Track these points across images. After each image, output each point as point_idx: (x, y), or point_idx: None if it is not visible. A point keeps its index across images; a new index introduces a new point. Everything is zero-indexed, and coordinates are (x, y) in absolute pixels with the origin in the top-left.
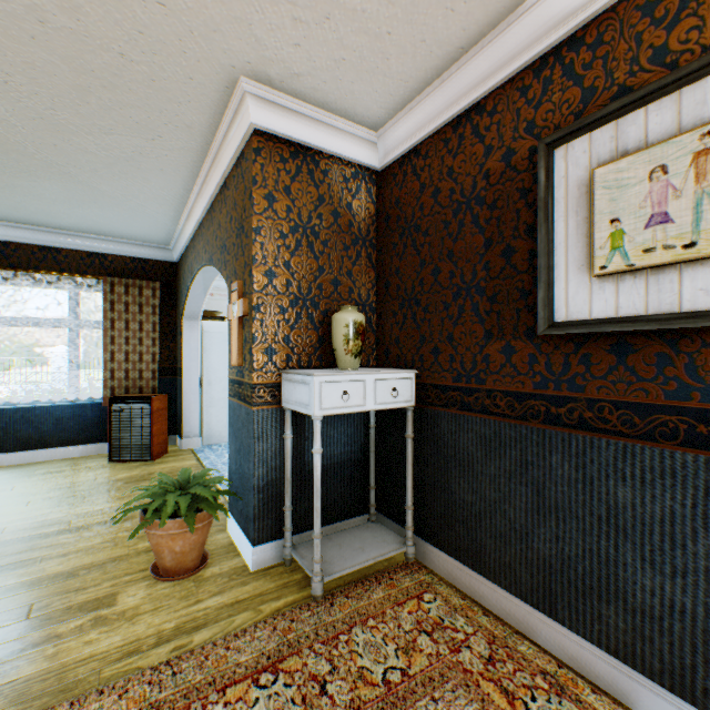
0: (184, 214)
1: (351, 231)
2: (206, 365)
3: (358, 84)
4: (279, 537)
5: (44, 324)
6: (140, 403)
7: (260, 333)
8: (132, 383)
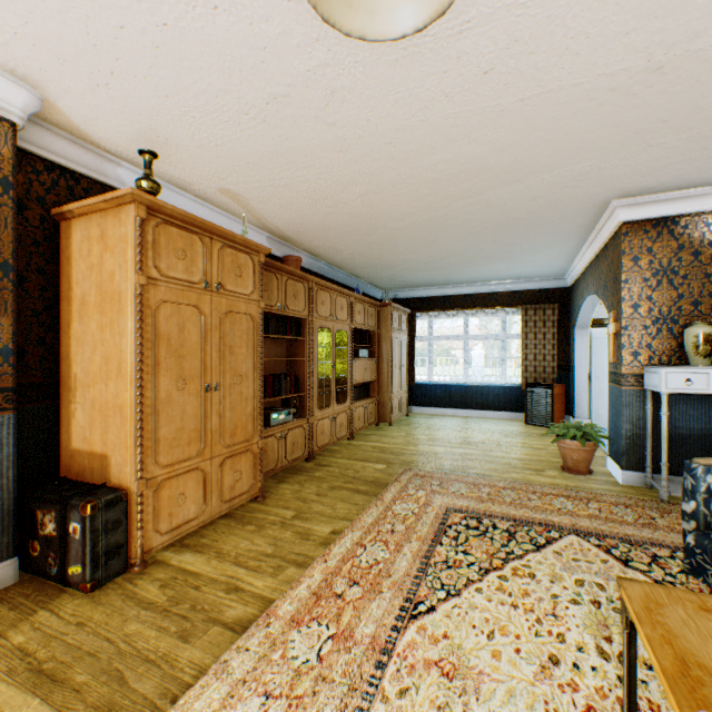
0: (575, 259)
1: (711, 262)
2: (593, 364)
3: (702, 175)
4: (640, 471)
5: (488, 338)
6: (543, 388)
7: (626, 343)
8: (537, 375)
